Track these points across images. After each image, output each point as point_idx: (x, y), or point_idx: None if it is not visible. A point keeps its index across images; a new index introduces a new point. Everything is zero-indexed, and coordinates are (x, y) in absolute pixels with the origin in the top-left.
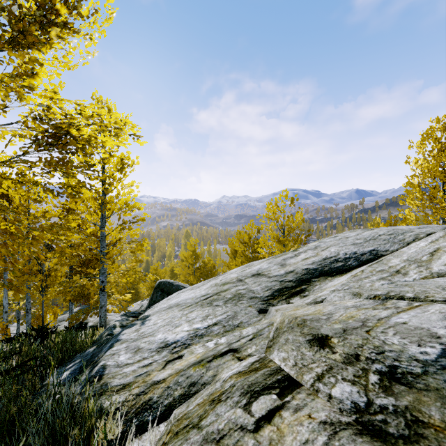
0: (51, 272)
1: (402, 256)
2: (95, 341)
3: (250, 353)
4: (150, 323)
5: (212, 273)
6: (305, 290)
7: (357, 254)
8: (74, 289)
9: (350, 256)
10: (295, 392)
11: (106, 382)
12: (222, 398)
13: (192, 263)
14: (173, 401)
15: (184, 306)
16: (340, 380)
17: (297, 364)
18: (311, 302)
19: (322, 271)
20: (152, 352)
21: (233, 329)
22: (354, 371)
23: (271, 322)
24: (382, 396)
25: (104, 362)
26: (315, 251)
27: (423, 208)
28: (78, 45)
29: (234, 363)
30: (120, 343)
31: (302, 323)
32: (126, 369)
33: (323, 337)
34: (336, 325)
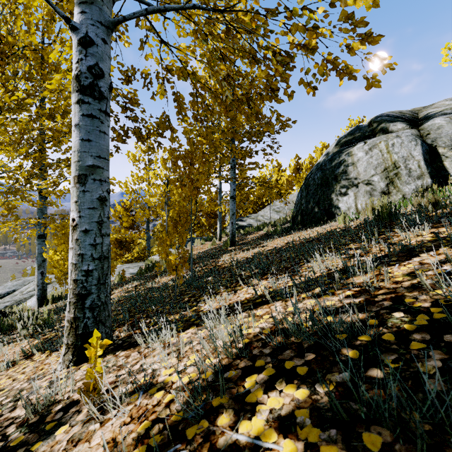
0: None
1: (19, 291)
2: None
3: None
4: None
5: None
6: None
7: (9, 291)
8: None
9: (6, 292)
10: None
11: None
12: None
13: None
14: None
15: None
16: None
17: None
18: None
19: None
20: None
21: None
22: None
23: None
24: None
25: None
26: None
27: None
28: None
29: None
30: None
31: None
32: None
33: None
34: None
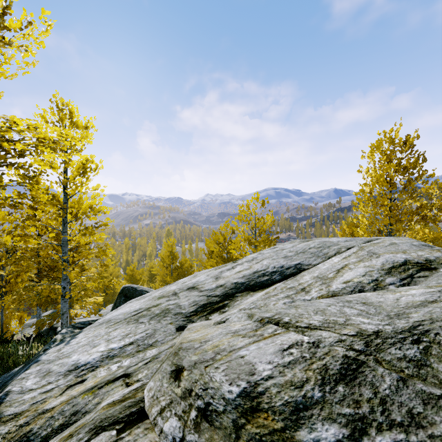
0: (12, 277)
1: (314, 273)
2: (34, 356)
3: (139, 378)
4: (74, 341)
5: (188, 273)
6: (226, 305)
7: (283, 267)
8: (30, 297)
9: (277, 269)
10: (135, 427)
11: (1, 412)
12: (74, 434)
13: (169, 264)
14: (51, 432)
15: (113, 322)
16: (173, 414)
17: (154, 395)
18: (218, 321)
19: (248, 285)
20: (60, 376)
21: (146, 348)
22: (184, 406)
23: (174, 343)
24: (192, 432)
25: (10, 388)
26: (250, 263)
27: (374, 213)
28: (13, 56)
29: (121, 389)
30: (36, 365)
31: (177, 352)
32: (27, 396)
33: (180, 369)
34: (193, 357)
